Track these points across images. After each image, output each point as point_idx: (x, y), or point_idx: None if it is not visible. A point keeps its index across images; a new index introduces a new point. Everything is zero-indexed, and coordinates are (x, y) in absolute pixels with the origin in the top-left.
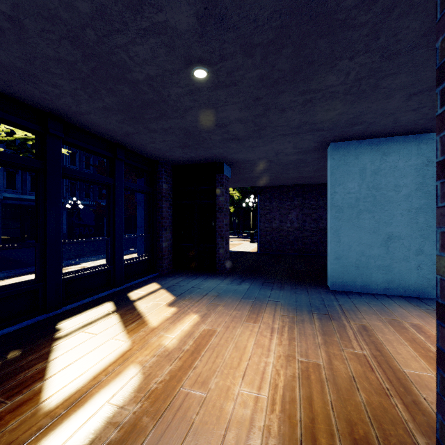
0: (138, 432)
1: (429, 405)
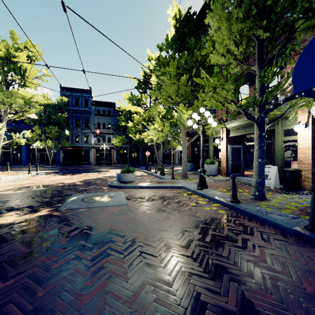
0: None
1: None
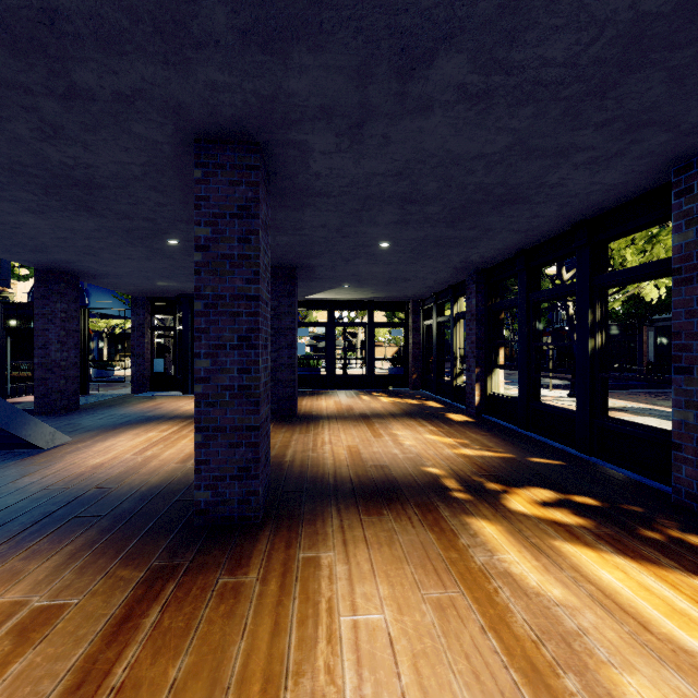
0: (447, 547)
1: (54, 689)
